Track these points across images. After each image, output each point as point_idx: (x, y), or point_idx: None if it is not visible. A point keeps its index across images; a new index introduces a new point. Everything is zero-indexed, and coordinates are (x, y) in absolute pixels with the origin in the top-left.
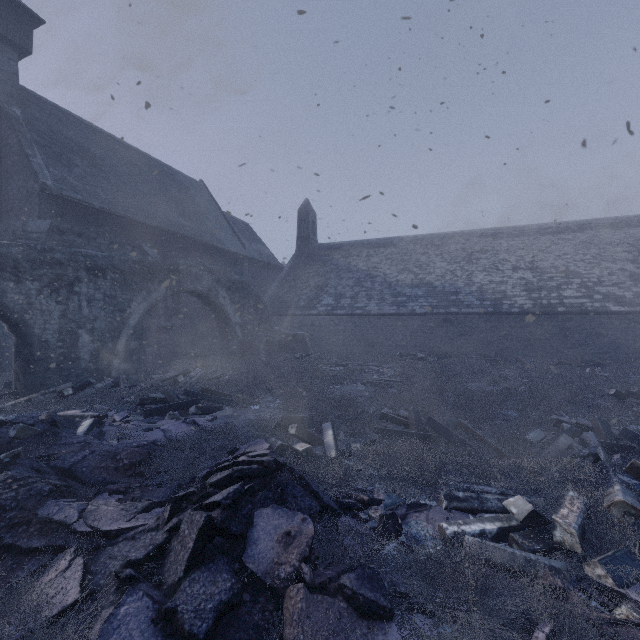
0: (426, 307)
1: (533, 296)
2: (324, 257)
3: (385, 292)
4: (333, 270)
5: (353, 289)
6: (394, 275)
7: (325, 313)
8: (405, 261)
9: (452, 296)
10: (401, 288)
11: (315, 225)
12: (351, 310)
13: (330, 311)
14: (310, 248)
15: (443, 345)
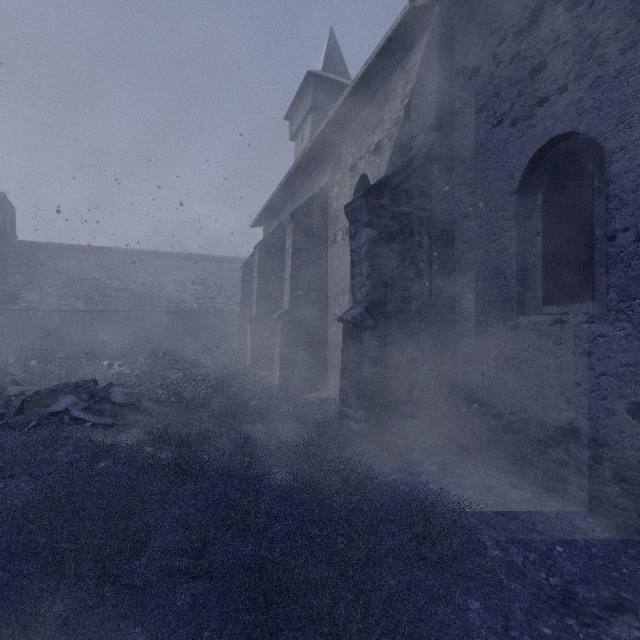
0: (128, 306)
1: (200, 301)
2: (27, 255)
3: (94, 293)
4: (38, 269)
5: (61, 289)
6: (103, 280)
7: (29, 309)
8: (114, 269)
9: (149, 299)
10: (108, 291)
11: (14, 220)
12: (58, 307)
13: (35, 307)
14: (8, 243)
15: (141, 333)
